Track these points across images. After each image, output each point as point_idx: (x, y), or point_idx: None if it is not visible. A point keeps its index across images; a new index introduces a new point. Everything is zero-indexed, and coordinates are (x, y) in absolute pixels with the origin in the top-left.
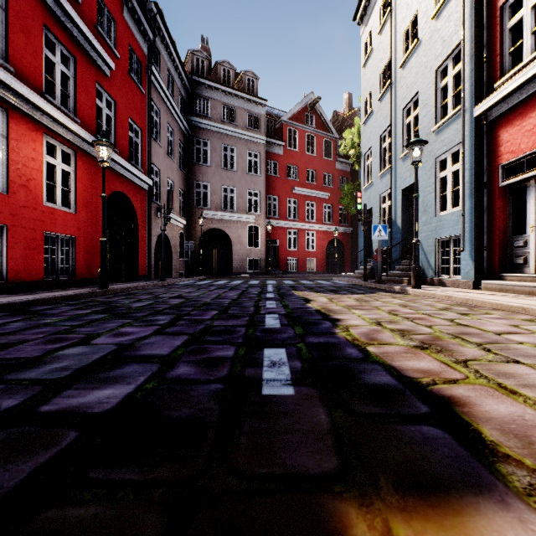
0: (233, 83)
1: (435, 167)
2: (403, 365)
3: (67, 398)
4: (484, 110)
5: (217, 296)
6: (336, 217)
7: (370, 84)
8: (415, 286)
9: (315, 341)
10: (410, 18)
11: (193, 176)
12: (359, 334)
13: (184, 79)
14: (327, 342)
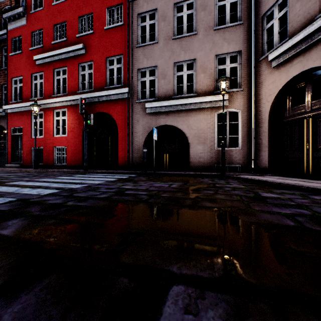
0: None
1: None
2: None
3: None
4: None
5: None
6: None
7: None
8: None
9: None
10: None
11: (259, 11)
12: None
13: None
14: None
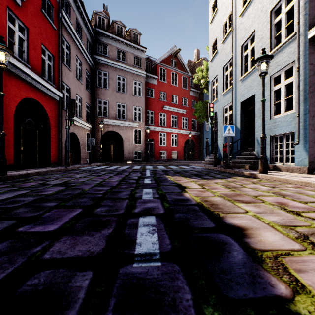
0: (124, 35)
1: (270, 83)
2: None
3: None
4: None
5: (99, 183)
6: (190, 125)
7: (216, 33)
8: (263, 172)
9: None
10: None
11: (96, 95)
12: None
13: (90, 29)
14: None
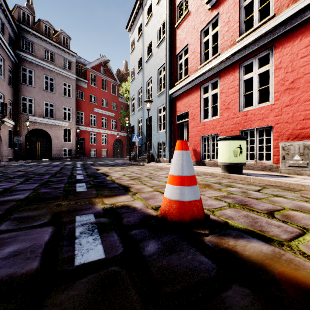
0: (52, 36)
1: (158, 111)
2: (123, 183)
3: (0, 199)
4: (172, 93)
5: (46, 170)
6: (119, 127)
7: (134, 64)
8: (148, 162)
9: (97, 180)
10: (149, 42)
11: (20, 92)
12: (115, 178)
13: (13, 25)
14: (102, 180)
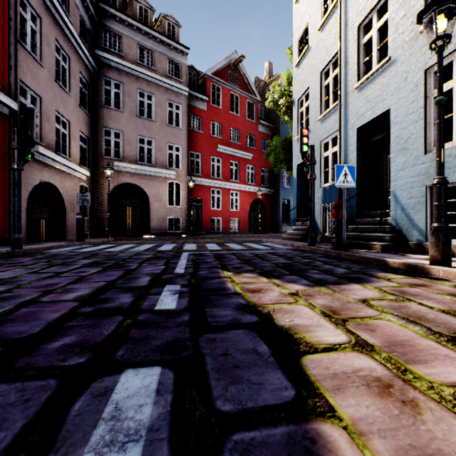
0: (151, 24)
1: (426, 83)
2: None
3: None
4: None
5: None
6: (258, 178)
7: (306, 17)
8: (442, 262)
9: None
10: None
11: (100, 120)
12: None
13: (86, 0)
14: None
